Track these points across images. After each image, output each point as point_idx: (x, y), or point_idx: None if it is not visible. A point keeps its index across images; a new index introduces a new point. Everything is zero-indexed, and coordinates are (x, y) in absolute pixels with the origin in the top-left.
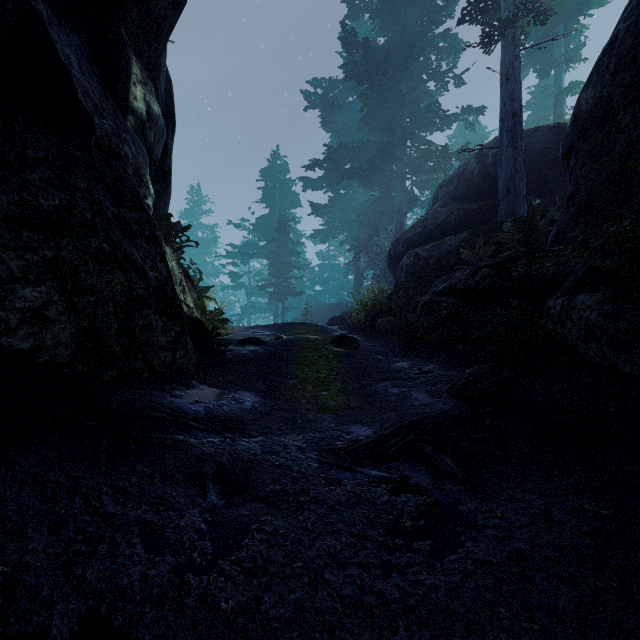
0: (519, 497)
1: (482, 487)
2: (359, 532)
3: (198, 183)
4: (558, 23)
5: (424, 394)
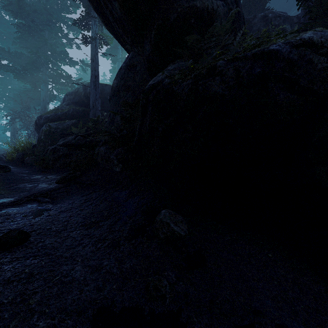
0: (67, 201)
1: (56, 202)
2: (1, 221)
3: None
4: (119, 45)
5: (45, 184)
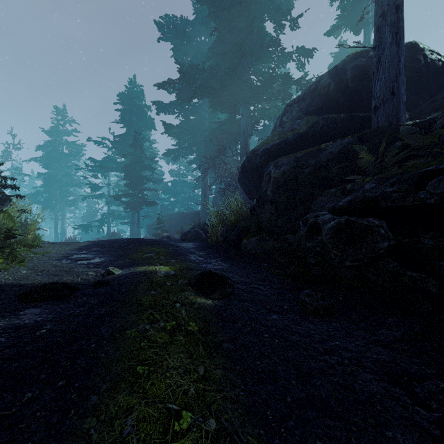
0: None
1: None
2: None
3: (63, 106)
4: None
5: None
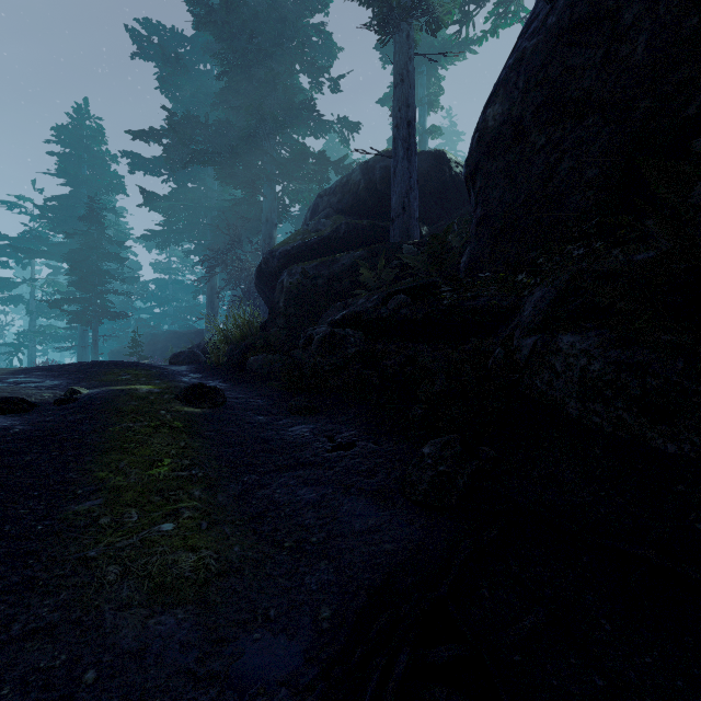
0: None
1: None
2: None
3: None
4: (423, 63)
5: (363, 499)
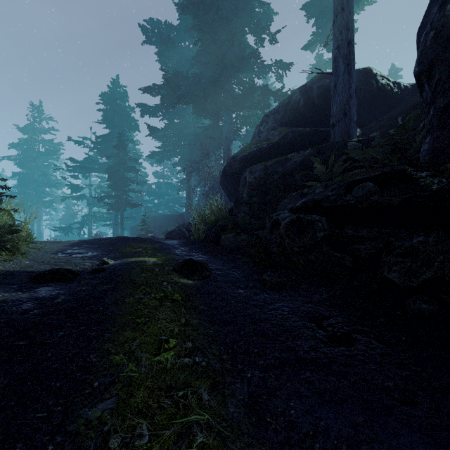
0: None
1: None
2: None
3: (40, 102)
4: None
5: (421, 449)
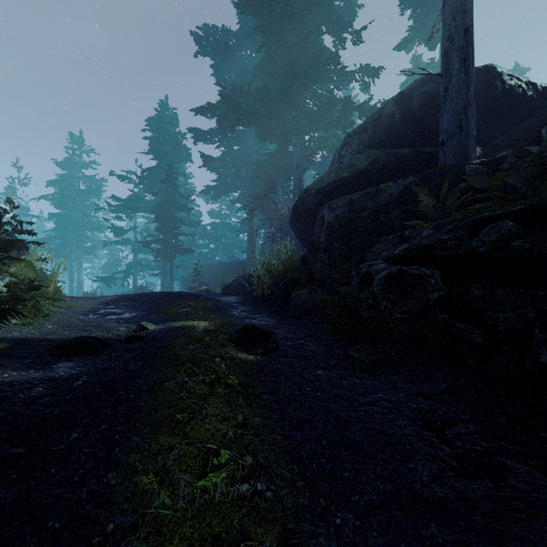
0: None
1: None
2: None
3: (80, 132)
4: None
5: None
